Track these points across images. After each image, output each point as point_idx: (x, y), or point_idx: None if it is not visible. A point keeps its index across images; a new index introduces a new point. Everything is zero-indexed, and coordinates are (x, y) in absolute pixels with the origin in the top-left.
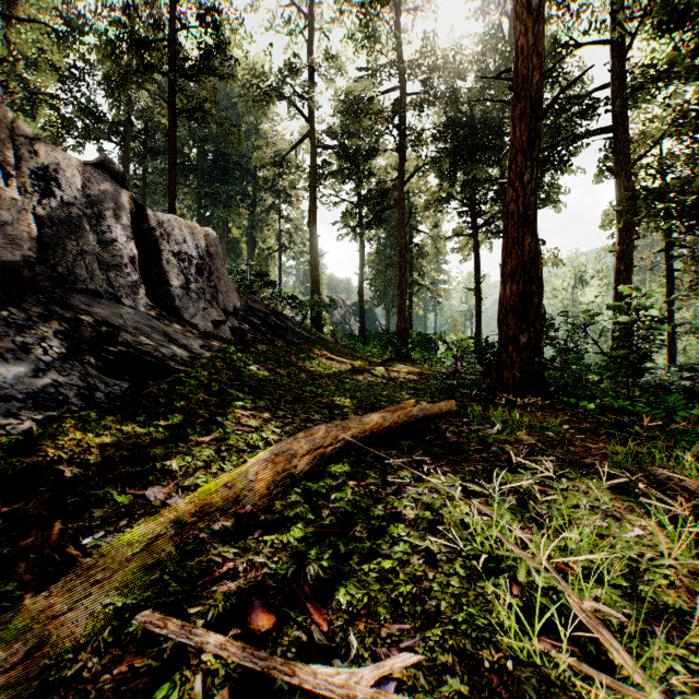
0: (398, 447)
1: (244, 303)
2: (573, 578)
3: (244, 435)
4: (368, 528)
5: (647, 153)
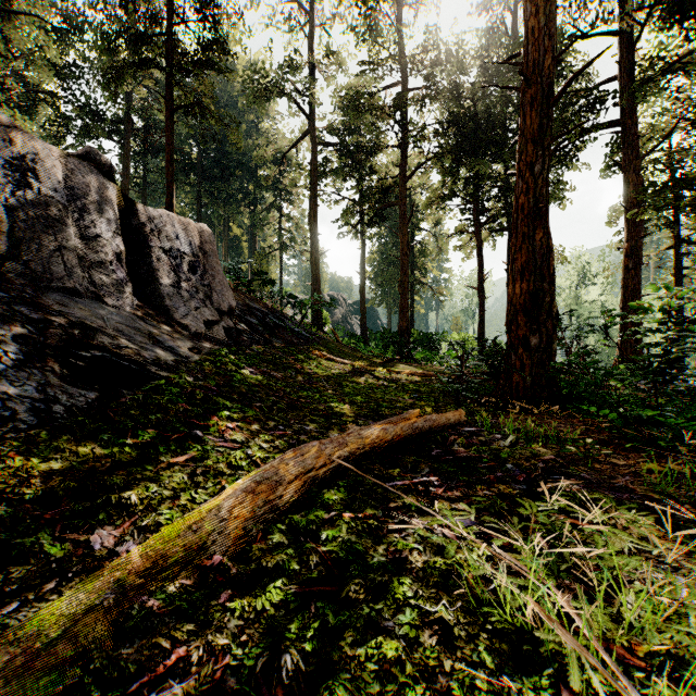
0: (401, 464)
1: (241, 302)
2: (656, 695)
3: (226, 452)
4: (366, 585)
5: (656, 147)
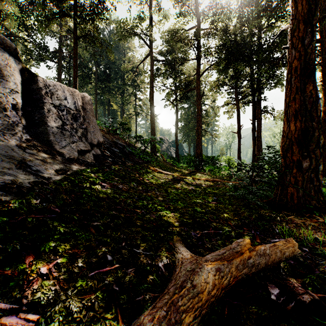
0: (245, 325)
1: (110, 139)
2: None
3: None
4: None
5: None
